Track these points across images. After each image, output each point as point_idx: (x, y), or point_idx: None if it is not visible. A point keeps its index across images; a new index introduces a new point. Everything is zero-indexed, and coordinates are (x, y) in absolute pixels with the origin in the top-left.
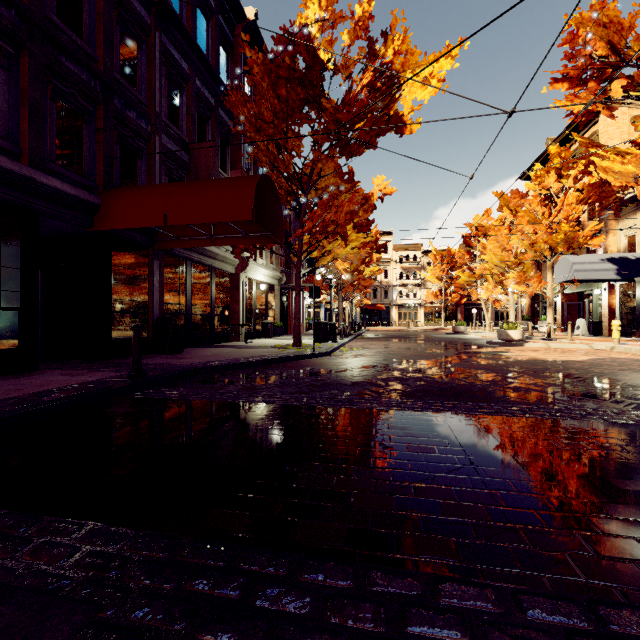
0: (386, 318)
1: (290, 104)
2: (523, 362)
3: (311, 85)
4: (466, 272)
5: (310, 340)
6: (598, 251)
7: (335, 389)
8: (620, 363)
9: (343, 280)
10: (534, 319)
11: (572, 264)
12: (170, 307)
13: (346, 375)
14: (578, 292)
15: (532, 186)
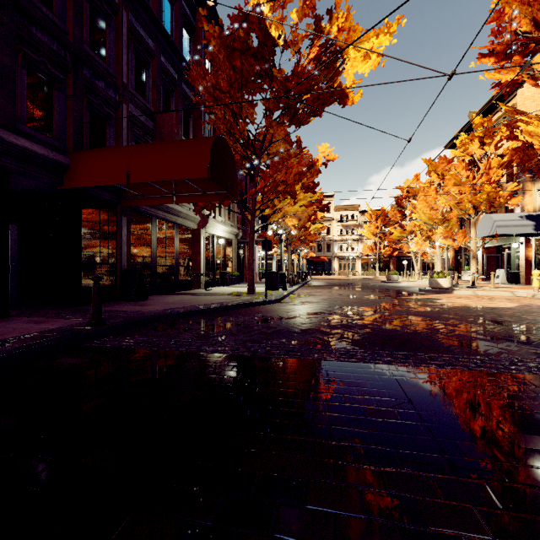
0: (328, 268)
1: (244, 75)
2: (457, 309)
3: (263, 59)
4: (398, 229)
5: (263, 288)
6: (516, 210)
7: (285, 337)
8: None
9: (292, 235)
10: (457, 269)
11: (494, 221)
12: (137, 259)
13: (295, 322)
14: (497, 246)
15: (457, 153)
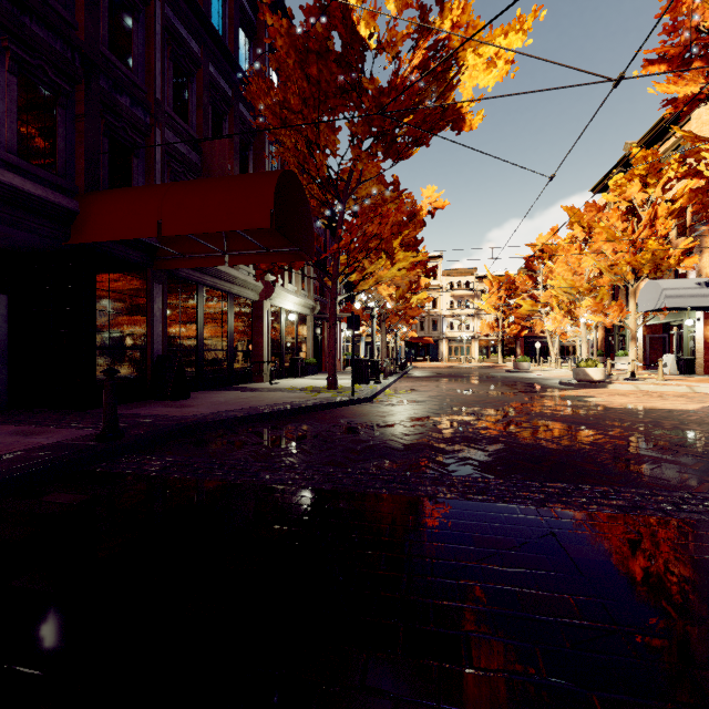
0: (435, 353)
1: (323, 87)
2: (620, 412)
3: (349, 67)
4: (529, 300)
5: (348, 380)
6: (689, 274)
7: (382, 457)
8: None
9: (387, 309)
10: (608, 354)
11: (662, 289)
12: (176, 341)
13: (395, 432)
14: (663, 323)
15: (611, 197)
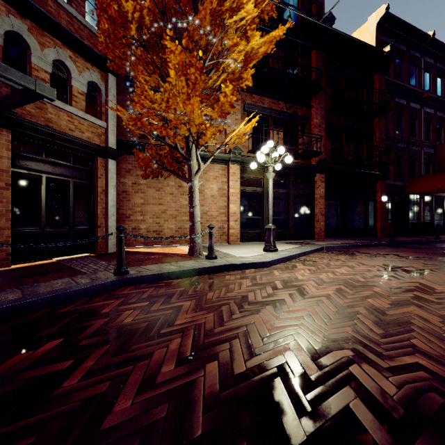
0: None
1: None
2: None
3: None
4: None
5: None
6: None
7: None
8: None
9: None
10: None
11: None
12: (425, 217)
13: None
14: None
15: None
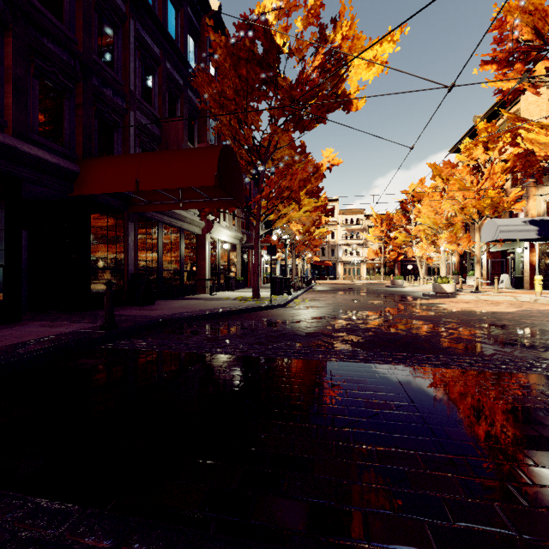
0: (333, 273)
1: (250, 83)
2: (459, 313)
3: (268, 67)
4: (403, 233)
5: (267, 293)
6: (520, 214)
7: (291, 340)
8: (546, 314)
9: (296, 240)
10: (462, 274)
11: (498, 226)
12: (143, 264)
13: (300, 326)
14: (501, 250)
15: (462, 157)
